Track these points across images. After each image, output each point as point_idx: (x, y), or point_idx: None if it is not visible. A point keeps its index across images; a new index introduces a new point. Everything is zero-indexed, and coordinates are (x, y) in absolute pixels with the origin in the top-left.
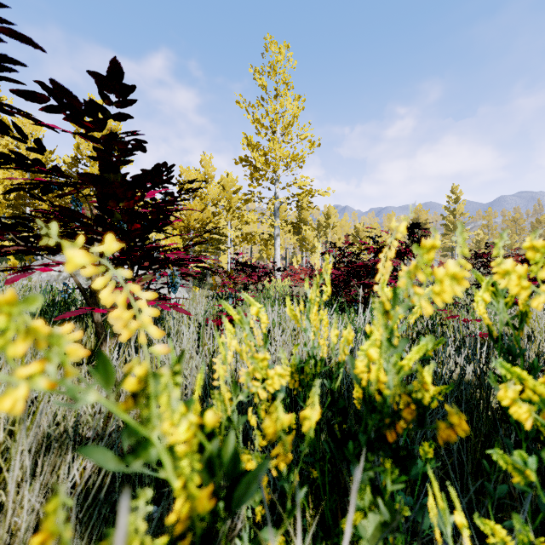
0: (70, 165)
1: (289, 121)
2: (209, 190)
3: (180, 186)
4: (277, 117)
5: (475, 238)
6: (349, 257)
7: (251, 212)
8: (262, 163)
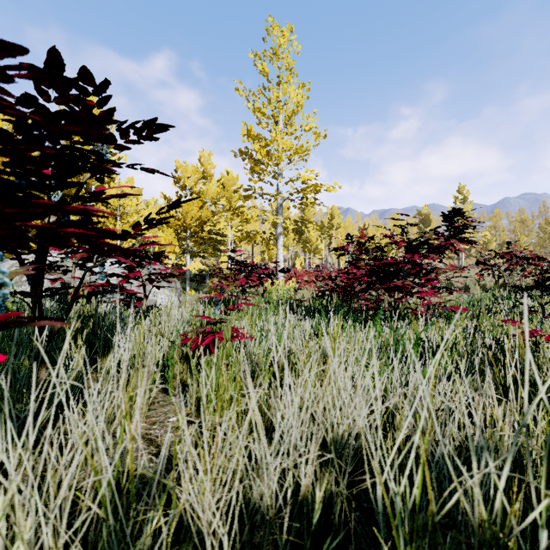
0: None
1: (293, 110)
2: (209, 188)
3: (176, 182)
4: (279, 106)
5: (482, 239)
6: (370, 253)
7: (252, 208)
8: (264, 155)
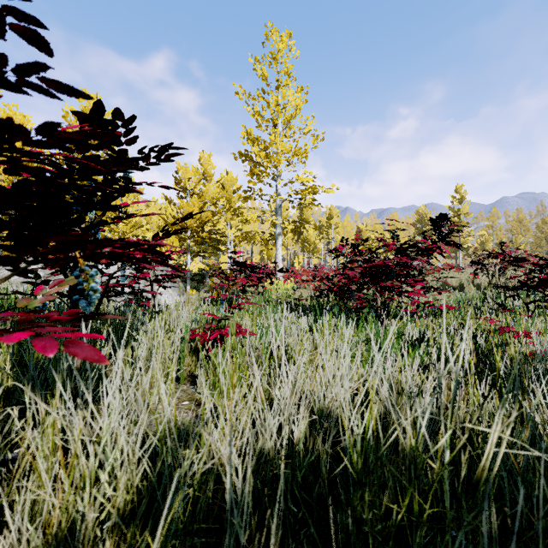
0: (62, 162)
1: (292, 113)
2: (208, 189)
3: (176, 183)
4: (278, 109)
5: (480, 238)
6: (364, 255)
7: (251, 210)
8: (263, 158)
